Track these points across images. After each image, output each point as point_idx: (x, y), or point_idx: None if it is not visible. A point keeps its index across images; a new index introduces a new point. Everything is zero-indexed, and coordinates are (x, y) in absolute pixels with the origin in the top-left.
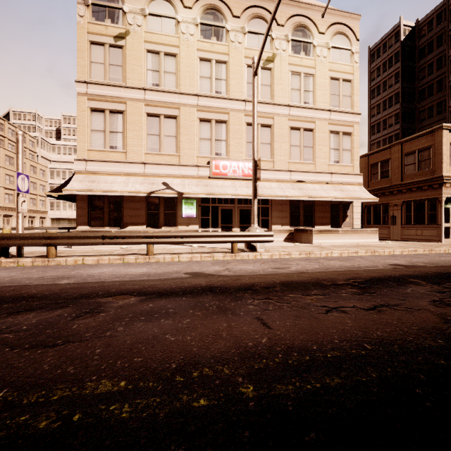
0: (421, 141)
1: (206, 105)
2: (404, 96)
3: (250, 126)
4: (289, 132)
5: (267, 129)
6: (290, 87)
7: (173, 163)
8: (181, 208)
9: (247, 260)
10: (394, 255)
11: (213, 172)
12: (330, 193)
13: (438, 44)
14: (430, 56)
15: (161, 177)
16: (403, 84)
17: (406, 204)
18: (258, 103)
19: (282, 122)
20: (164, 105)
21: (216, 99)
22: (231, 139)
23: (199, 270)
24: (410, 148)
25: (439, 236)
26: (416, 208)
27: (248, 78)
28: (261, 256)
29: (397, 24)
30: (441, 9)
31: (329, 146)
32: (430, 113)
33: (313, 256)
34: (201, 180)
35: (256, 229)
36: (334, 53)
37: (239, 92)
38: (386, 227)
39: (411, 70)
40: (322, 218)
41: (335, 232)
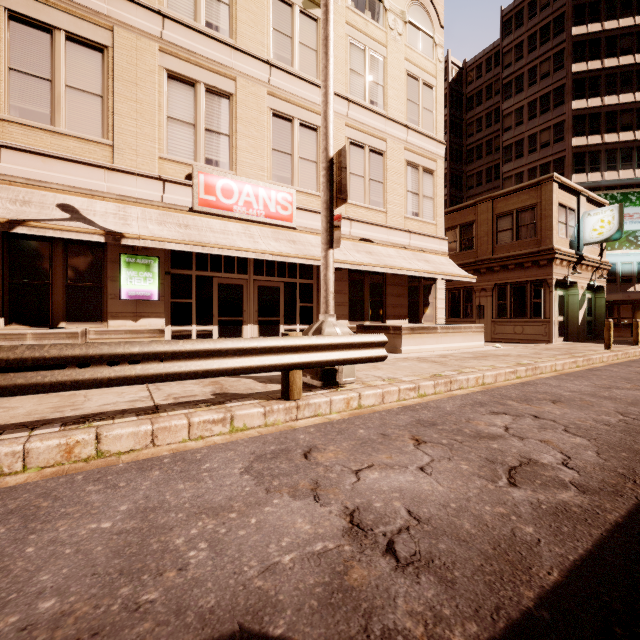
0: (520, 198)
1: (183, 44)
2: (452, 154)
3: (279, 119)
4: (348, 148)
5: (310, 132)
6: (349, 65)
7: (94, 162)
8: (117, 275)
9: (349, 425)
10: (577, 374)
11: (200, 198)
12: (413, 264)
13: (488, 95)
14: (479, 108)
15: (54, 190)
16: (451, 137)
17: (500, 288)
18: (294, 77)
19: (337, 126)
20: (66, 6)
21: (208, 39)
22: (241, 137)
23: (218, 582)
24: (505, 206)
25: (548, 335)
26: (514, 294)
27: (275, 20)
28: (362, 401)
29: (445, 58)
30: (491, 53)
31: (406, 186)
32: (479, 180)
33: (457, 388)
34: (172, 212)
35: (335, 327)
36: (412, 34)
37: (257, 42)
38: (469, 322)
39: (458, 122)
40: (397, 306)
41: (433, 332)
